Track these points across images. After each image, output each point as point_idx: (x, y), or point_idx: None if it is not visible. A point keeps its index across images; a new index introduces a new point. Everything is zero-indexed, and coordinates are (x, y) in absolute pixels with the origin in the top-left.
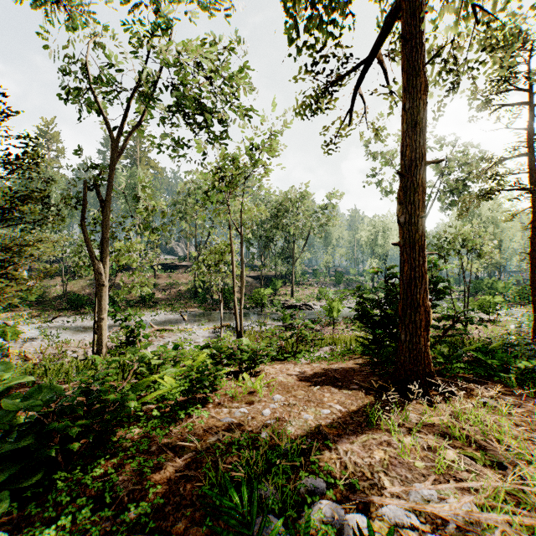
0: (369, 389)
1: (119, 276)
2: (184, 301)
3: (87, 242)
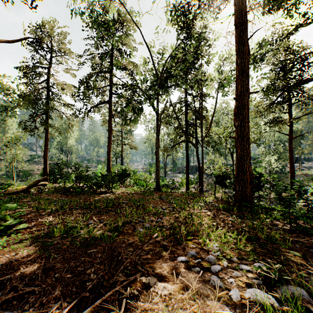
0: None
1: None
2: None
3: None
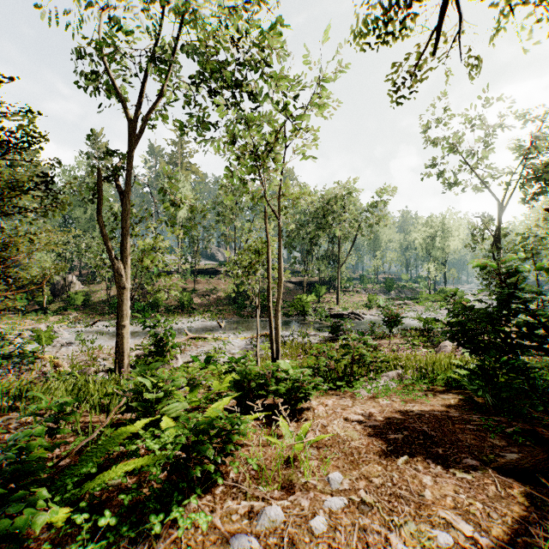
0: (503, 470)
1: (160, 281)
2: (223, 308)
3: (107, 239)
